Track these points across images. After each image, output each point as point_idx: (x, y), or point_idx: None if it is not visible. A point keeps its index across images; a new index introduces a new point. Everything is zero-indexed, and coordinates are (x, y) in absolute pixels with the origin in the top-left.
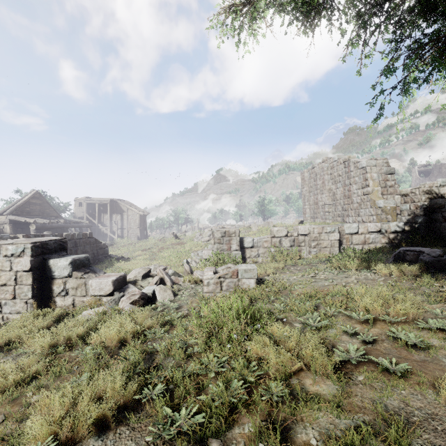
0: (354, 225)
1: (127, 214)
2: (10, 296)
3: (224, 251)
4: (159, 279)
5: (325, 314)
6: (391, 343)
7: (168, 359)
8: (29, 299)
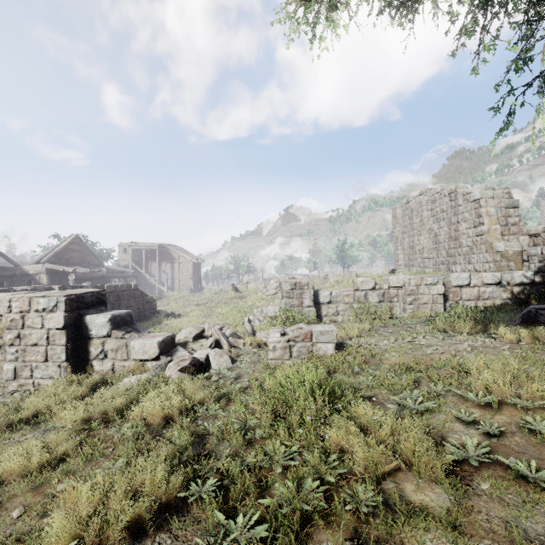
0: (464, 275)
1: (179, 262)
2: (41, 358)
3: (294, 307)
4: (215, 341)
5: (429, 393)
6: (527, 438)
7: (223, 444)
8: (63, 362)
